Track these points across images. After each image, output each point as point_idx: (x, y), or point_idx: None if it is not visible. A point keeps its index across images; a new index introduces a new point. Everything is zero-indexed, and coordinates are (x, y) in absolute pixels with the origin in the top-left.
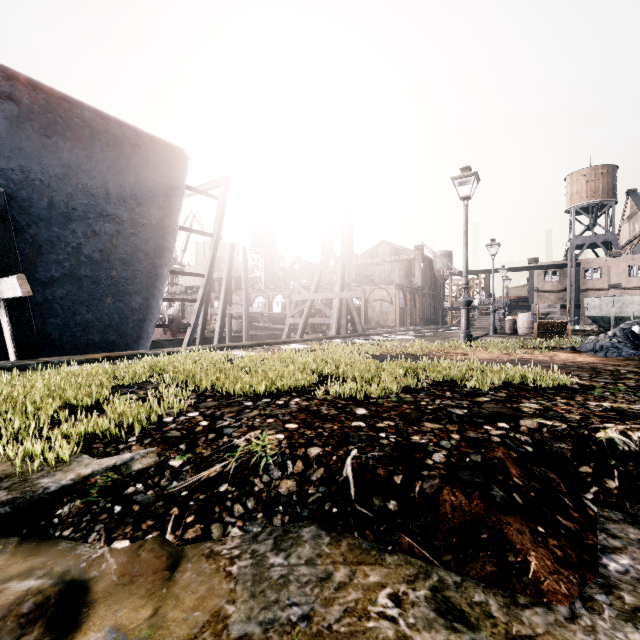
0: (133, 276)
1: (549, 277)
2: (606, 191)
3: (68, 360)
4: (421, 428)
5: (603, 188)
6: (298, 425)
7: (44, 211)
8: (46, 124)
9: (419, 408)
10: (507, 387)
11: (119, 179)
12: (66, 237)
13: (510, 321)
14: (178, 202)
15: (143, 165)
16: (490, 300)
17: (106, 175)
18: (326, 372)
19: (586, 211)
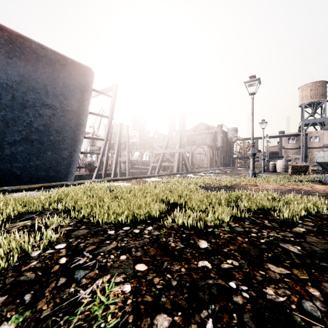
0: (63, 139)
1: (290, 141)
2: (321, 95)
3: (17, 188)
4: (268, 274)
5: (319, 93)
6: (147, 266)
7: (9, 102)
8: (9, 51)
9: (253, 242)
10: (307, 215)
11: (53, 84)
12: (23, 117)
13: (272, 164)
14: (88, 98)
15: (67, 76)
16: (258, 153)
17: (46, 81)
18: (172, 201)
19: (310, 106)
